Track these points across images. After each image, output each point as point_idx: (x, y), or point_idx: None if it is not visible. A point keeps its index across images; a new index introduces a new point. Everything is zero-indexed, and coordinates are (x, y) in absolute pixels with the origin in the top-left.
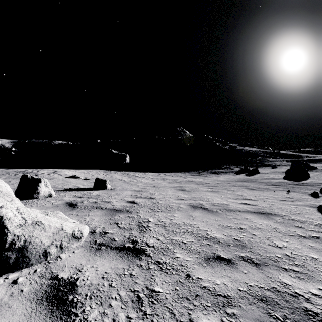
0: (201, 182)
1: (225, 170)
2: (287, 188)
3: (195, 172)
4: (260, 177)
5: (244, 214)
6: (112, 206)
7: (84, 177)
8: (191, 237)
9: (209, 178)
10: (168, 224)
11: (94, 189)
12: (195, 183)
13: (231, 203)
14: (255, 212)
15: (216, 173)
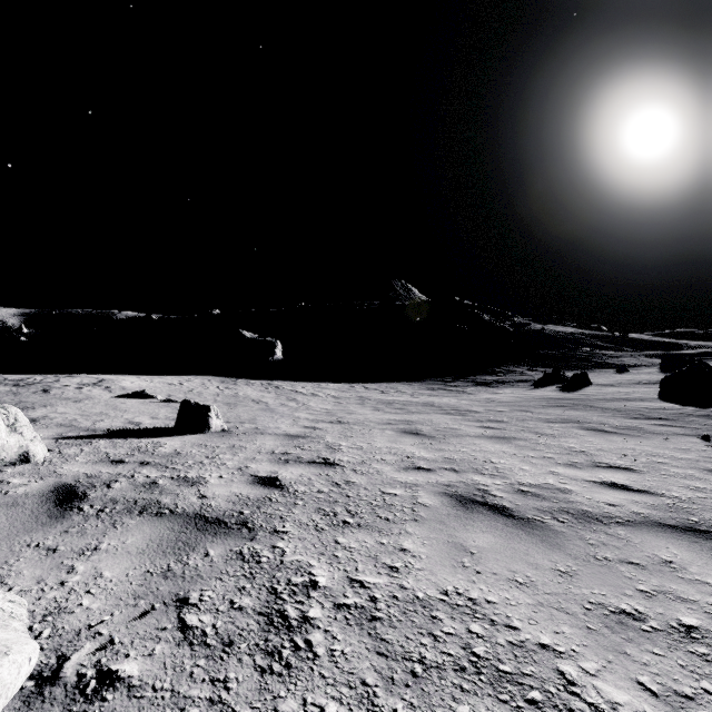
0: (457, 410)
1: (506, 377)
2: (693, 428)
3: (437, 383)
4: (599, 395)
5: (645, 538)
6: (200, 501)
7: (166, 395)
8: (501, 711)
9: (473, 398)
10: (385, 604)
11: (176, 431)
12: (444, 411)
13: (572, 484)
14: (674, 524)
15: (487, 385)
